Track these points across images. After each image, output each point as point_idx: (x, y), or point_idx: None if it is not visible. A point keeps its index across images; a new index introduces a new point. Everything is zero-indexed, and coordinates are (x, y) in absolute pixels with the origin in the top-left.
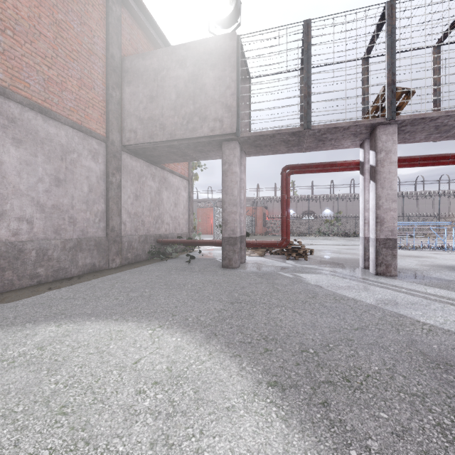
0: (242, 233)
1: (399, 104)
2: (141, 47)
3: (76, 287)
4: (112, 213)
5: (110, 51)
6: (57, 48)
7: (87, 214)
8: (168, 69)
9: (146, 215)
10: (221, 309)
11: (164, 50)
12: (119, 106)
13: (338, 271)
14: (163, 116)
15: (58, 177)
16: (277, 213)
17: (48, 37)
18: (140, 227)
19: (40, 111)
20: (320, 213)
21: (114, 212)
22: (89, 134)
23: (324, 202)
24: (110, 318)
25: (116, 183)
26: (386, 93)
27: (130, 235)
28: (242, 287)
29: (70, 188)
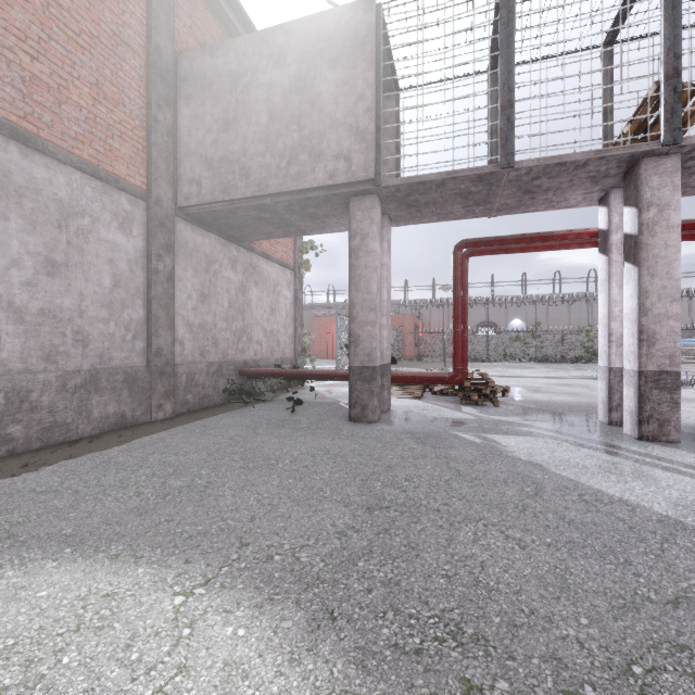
0: (385, 359)
1: (683, 119)
2: (211, 41)
3: (74, 463)
4: (158, 325)
5: (154, 41)
6: (49, 25)
7: (109, 326)
8: (255, 70)
9: (221, 328)
10: (347, 527)
11: (248, 37)
12: (170, 139)
13: (563, 429)
14: (245, 155)
15: (52, 259)
16: (437, 325)
17: (32, 2)
18: (210, 348)
19: (13, 137)
20: (505, 325)
21: (160, 323)
22: (113, 184)
23: (512, 308)
24: (103, 552)
25: (166, 273)
26: (662, 94)
27: (191, 363)
28: (387, 466)
29: (75, 280)
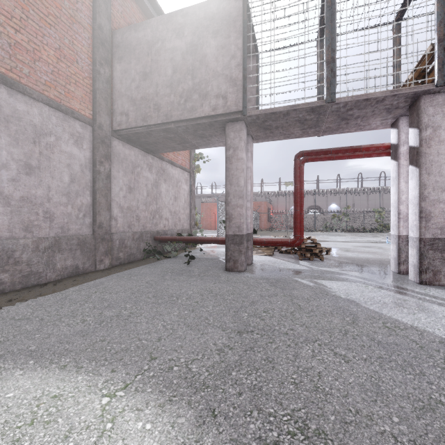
0: (249, 230)
1: None
2: (135, 22)
3: (42, 299)
4: (100, 207)
5: (97, 21)
6: (27, 9)
7: (68, 208)
8: (164, 40)
9: (142, 210)
10: (224, 346)
11: (159, 18)
12: (108, 86)
13: (368, 277)
14: (157, 95)
15: (29, 163)
16: (282, 208)
17: None
18: (134, 222)
19: (3, 82)
20: (326, 208)
21: (102, 206)
22: (70, 115)
23: (330, 197)
24: (55, 364)
25: (105, 173)
26: (436, 52)
27: (122, 232)
28: (251, 302)
29: (45, 177)
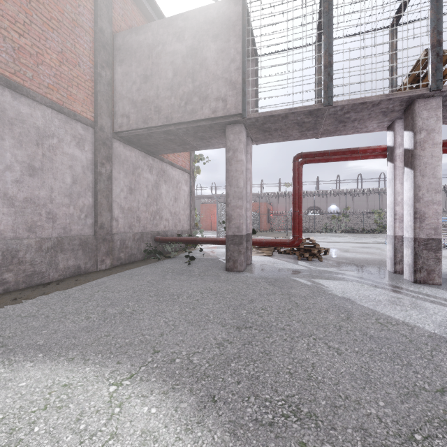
0: (249, 230)
1: (443, 73)
2: (136, 25)
3: (46, 298)
4: (101, 208)
5: (99, 24)
6: (31, 13)
7: (70, 209)
8: (164, 43)
9: (142, 211)
10: (223, 340)
11: (160, 22)
12: (109, 88)
13: (364, 276)
14: (158, 98)
15: (33, 165)
16: (282, 209)
17: None
18: (135, 223)
19: (7, 86)
20: (325, 209)
21: (103, 207)
22: (72, 117)
23: (330, 198)
24: (64, 356)
25: (106, 174)
26: (429, 57)
27: (123, 233)
28: (250, 300)
29: (48, 179)
